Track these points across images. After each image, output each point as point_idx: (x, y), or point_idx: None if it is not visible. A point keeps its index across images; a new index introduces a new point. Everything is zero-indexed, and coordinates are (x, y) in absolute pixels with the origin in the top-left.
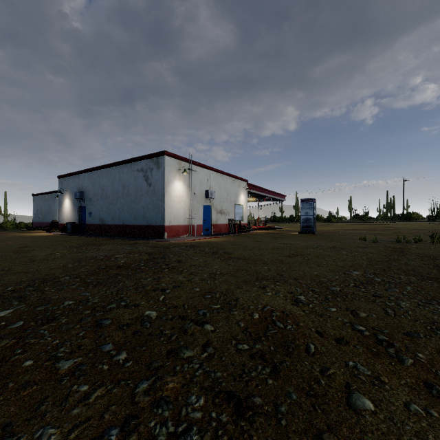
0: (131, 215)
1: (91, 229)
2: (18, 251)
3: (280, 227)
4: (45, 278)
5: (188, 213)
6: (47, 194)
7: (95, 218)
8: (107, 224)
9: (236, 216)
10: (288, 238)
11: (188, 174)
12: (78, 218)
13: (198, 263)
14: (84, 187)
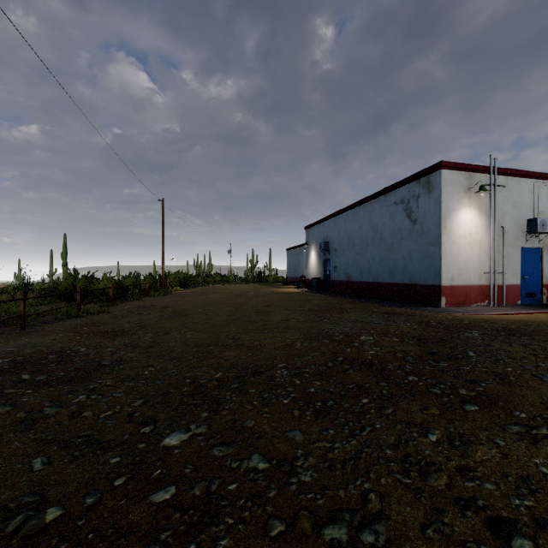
0: (385, 269)
1: (335, 287)
2: (260, 311)
3: None
4: (261, 365)
5: (488, 264)
6: (297, 248)
7: (341, 273)
8: (354, 281)
9: None
10: None
11: (488, 195)
12: (322, 273)
13: None
14: (328, 236)
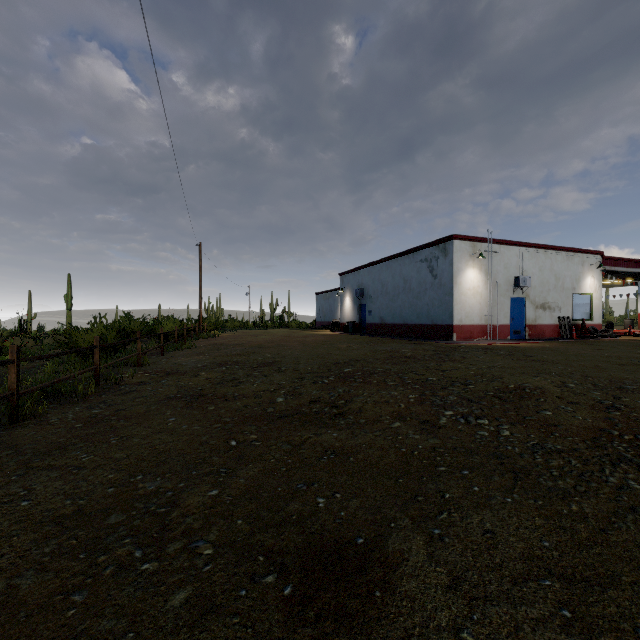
0: (413, 313)
1: (370, 329)
2: (325, 343)
3: None
4: (357, 358)
5: (486, 309)
6: (328, 293)
7: (375, 316)
8: (387, 323)
9: (576, 312)
10: None
11: (486, 258)
12: (357, 317)
13: (482, 360)
14: (363, 283)
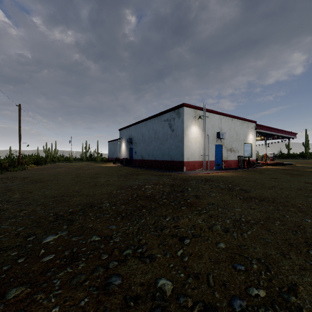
0: (160, 153)
1: (136, 163)
2: (92, 177)
3: (289, 163)
4: (94, 202)
5: (202, 151)
6: (114, 141)
7: (138, 155)
8: (145, 159)
9: (245, 153)
10: (309, 176)
11: (202, 120)
12: (129, 155)
13: (216, 202)
14: (132, 135)
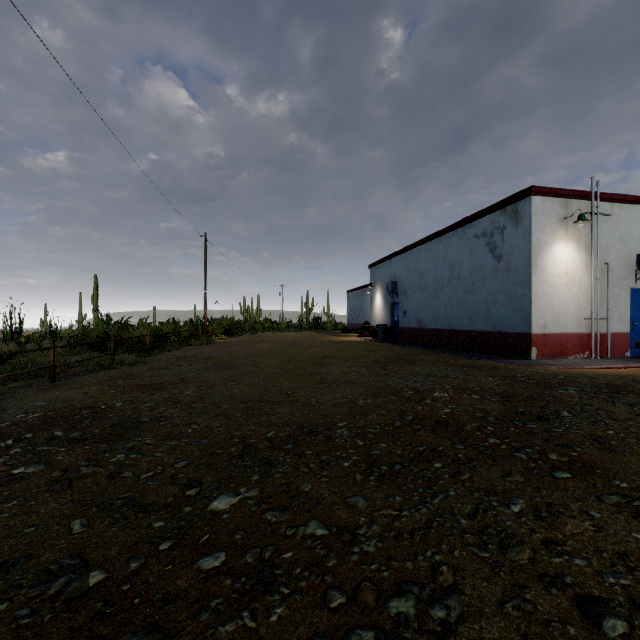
0: (464, 314)
1: (405, 335)
2: (317, 363)
3: None
4: (318, 423)
5: (588, 308)
6: (360, 290)
7: (411, 319)
8: (427, 328)
9: None
10: None
11: (588, 225)
12: (389, 319)
13: None
14: (397, 275)
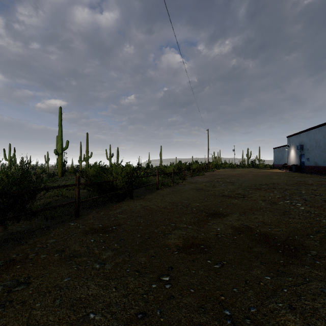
0: None
1: (307, 169)
2: (266, 176)
3: None
4: (275, 183)
5: None
6: (281, 147)
7: (311, 161)
8: (319, 166)
9: None
10: None
11: None
12: (299, 162)
13: None
14: (303, 141)
